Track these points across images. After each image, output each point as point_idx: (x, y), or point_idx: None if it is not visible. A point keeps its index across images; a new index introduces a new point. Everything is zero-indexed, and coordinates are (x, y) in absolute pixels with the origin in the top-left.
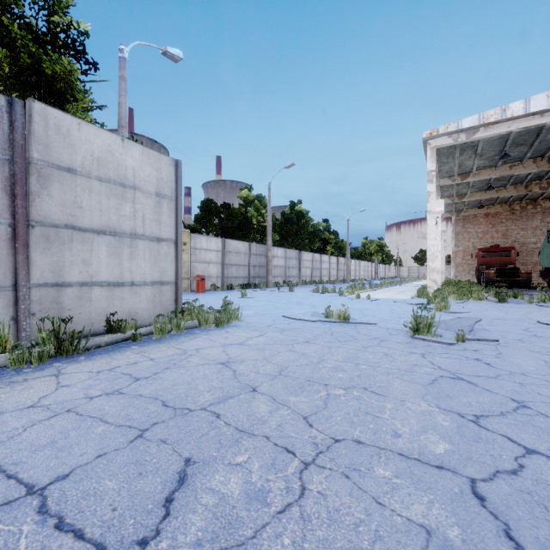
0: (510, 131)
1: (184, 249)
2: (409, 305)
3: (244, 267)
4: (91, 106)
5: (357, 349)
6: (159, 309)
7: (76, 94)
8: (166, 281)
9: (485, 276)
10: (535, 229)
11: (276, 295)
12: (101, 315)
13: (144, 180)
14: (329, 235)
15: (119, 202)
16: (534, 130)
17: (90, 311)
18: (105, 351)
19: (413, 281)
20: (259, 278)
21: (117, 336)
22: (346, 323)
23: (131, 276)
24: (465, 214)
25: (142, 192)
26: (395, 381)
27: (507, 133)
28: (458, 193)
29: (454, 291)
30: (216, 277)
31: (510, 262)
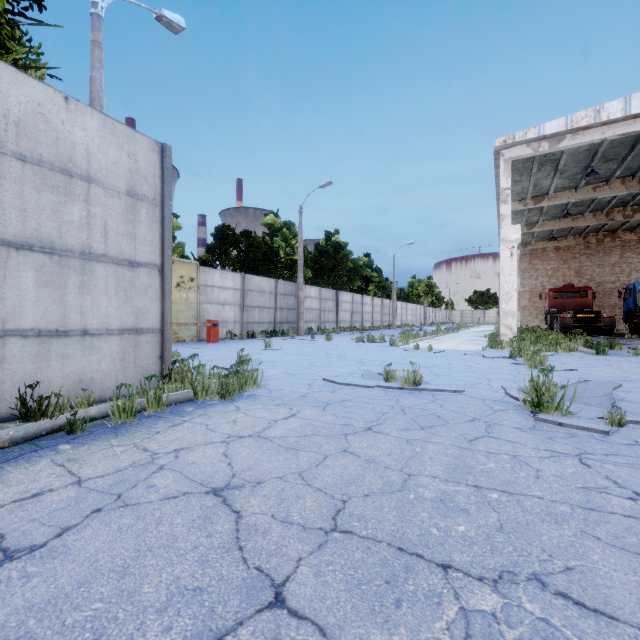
0: (605, 139)
1: (191, 286)
2: (487, 359)
3: (269, 310)
4: (36, 66)
5: (460, 446)
6: (133, 372)
7: (6, 41)
8: (145, 328)
9: (561, 321)
10: (614, 266)
11: (309, 345)
12: (24, 386)
13: (107, 168)
14: (371, 273)
15: (59, 199)
16: (630, 140)
17: (1, 379)
18: (1, 458)
19: (470, 327)
20: (288, 323)
21: (38, 425)
22: (418, 390)
23: (82, 320)
24: (532, 248)
25: (102, 188)
26: (590, 550)
27: (597, 143)
28: (527, 222)
29: (531, 340)
30: (233, 322)
31: (586, 304)
